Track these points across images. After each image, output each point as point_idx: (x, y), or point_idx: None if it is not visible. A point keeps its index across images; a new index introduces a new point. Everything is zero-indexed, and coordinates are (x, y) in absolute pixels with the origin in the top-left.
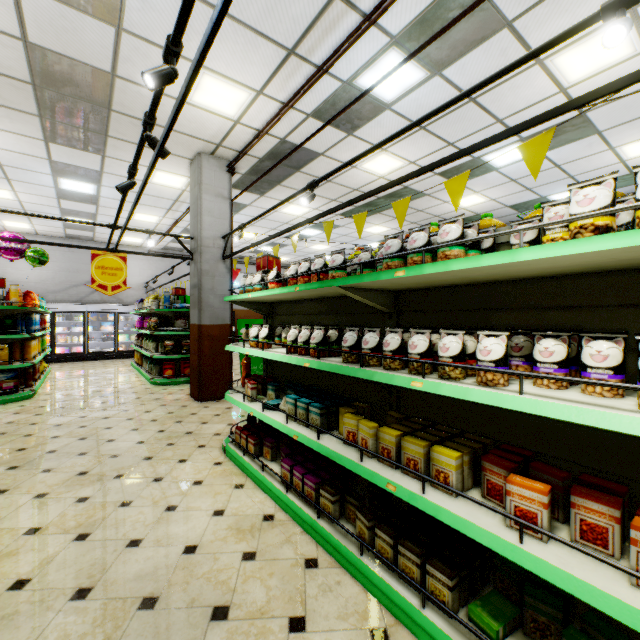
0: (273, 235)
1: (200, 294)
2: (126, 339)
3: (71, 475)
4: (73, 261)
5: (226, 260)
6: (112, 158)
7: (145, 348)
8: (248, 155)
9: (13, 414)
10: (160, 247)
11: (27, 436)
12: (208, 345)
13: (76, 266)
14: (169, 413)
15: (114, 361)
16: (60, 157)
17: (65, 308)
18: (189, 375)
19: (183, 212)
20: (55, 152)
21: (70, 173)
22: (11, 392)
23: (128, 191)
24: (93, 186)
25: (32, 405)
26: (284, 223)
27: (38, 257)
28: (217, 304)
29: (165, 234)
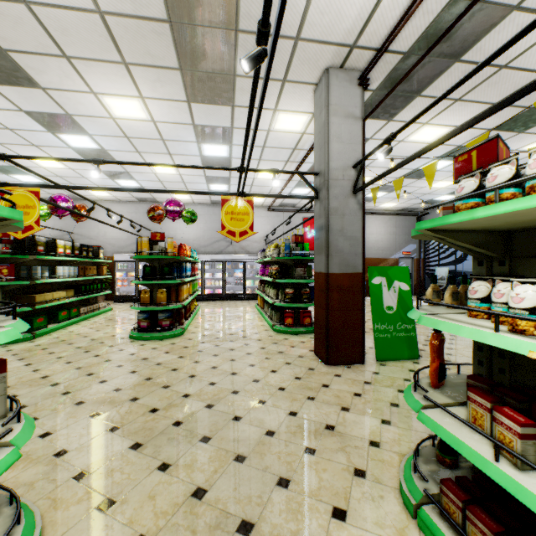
0: (470, 120)
1: (327, 237)
2: (251, 284)
3: (185, 492)
4: (216, 222)
5: (357, 194)
6: (240, 107)
7: (267, 294)
8: (388, 52)
9: (164, 353)
10: (276, 204)
11: (164, 388)
12: (336, 298)
13: (217, 225)
14: (296, 378)
15: (242, 302)
16: (200, 119)
17: (210, 258)
18: (307, 325)
19: (299, 162)
20: (196, 114)
21: (209, 136)
22: (167, 329)
23: (255, 94)
24: (226, 147)
25: (179, 344)
26: (406, 157)
27: (190, 216)
28: (346, 248)
29: (289, 172)
